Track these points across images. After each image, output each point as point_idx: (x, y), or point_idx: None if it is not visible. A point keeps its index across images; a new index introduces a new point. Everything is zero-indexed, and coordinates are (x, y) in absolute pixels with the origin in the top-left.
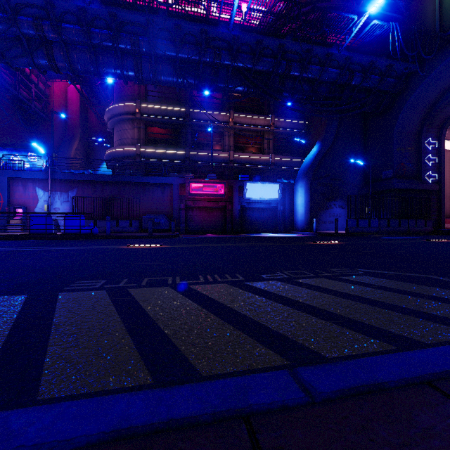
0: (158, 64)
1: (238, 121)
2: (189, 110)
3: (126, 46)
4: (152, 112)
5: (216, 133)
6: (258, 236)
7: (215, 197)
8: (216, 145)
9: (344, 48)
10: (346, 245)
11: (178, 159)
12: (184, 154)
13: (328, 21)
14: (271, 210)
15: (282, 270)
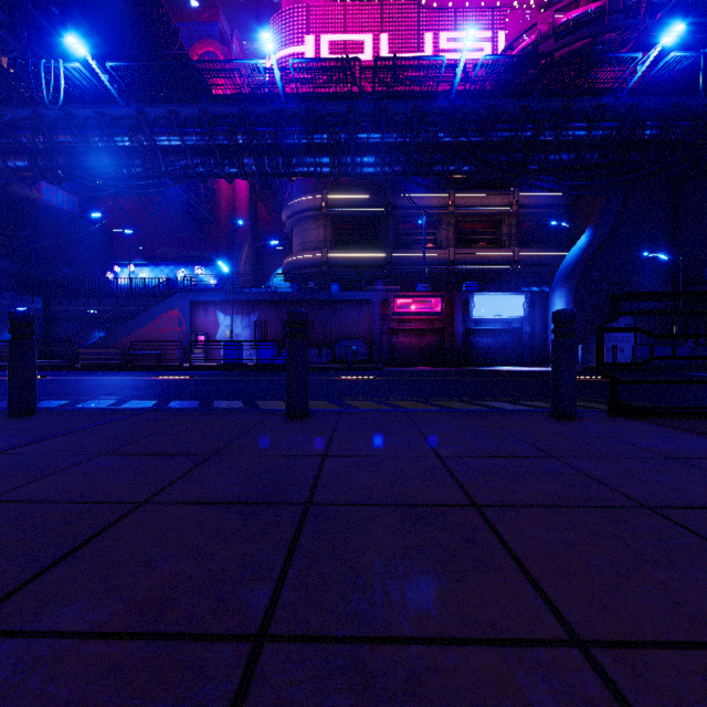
0: (358, 154)
1: (462, 204)
2: (391, 195)
3: (322, 141)
4: (342, 204)
5: (428, 223)
6: (490, 370)
7: (429, 316)
8: (428, 241)
9: (626, 92)
10: (607, 381)
11: (377, 264)
12: (384, 257)
13: (602, 48)
14: (512, 333)
15: (505, 397)
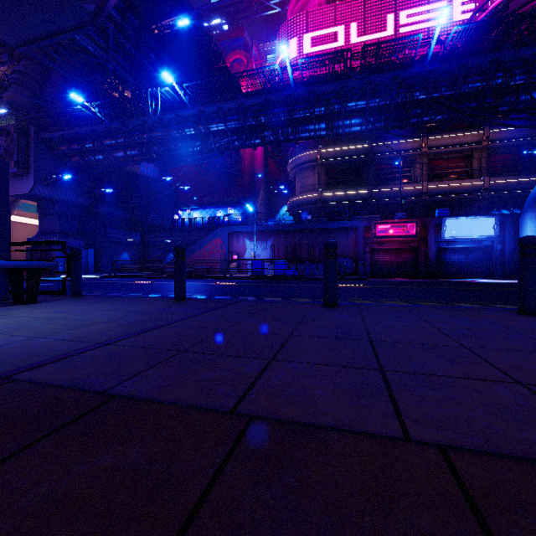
0: (347, 118)
1: (434, 145)
2: (372, 144)
3: (320, 113)
4: (332, 155)
5: (403, 163)
6: (461, 281)
7: (405, 238)
8: (403, 177)
9: None
10: None
11: (360, 199)
12: (366, 193)
13: None
14: (483, 250)
15: (477, 301)
